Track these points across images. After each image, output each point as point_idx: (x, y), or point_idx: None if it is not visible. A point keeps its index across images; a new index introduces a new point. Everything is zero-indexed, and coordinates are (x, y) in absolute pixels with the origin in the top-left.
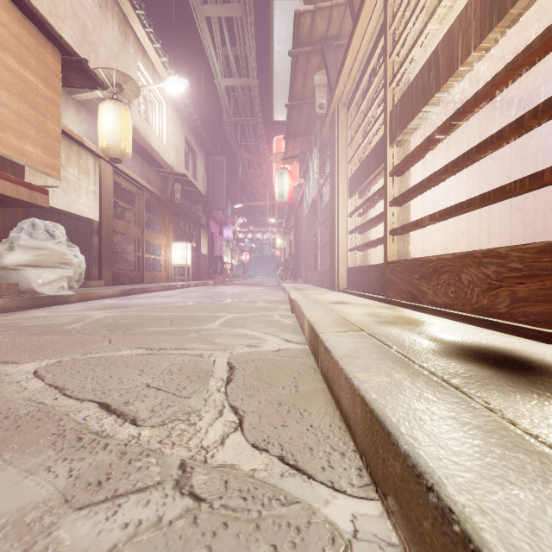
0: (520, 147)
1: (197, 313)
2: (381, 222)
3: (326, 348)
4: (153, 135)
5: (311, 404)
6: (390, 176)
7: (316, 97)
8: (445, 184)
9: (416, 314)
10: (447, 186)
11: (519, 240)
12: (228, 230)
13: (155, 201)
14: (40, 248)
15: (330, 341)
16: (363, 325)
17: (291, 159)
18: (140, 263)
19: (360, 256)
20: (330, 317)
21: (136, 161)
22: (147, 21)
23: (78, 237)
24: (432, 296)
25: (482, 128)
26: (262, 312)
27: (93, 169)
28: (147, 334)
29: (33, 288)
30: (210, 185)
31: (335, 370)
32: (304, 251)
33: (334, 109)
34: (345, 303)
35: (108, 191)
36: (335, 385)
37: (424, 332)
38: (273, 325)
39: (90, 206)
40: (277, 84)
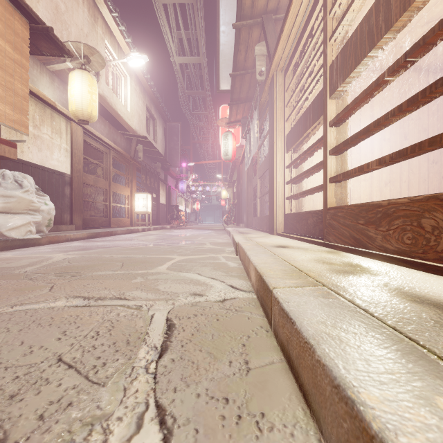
0: (436, 108)
1: (150, 255)
2: (314, 174)
3: (285, 313)
4: (118, 104)
5: (271, 401)
6: (330, 126)
7: (256, 65)
8: (370, 140)
9: (365, 260)
10: (372, 142)
11: (436, 189)
12: (183, 184)
13: (121, 159)
14: (8, 196)
15: (289, 302)
16: (319, 276)
17: (234, 123)
18: (107, 210)
19: (296, 204)
20: (279, 265)
21: (104, 125)
22: (113, 7)
23: (51, 188)
24: (381, 241)
25: (403, 91)
26: (209, 254)
27: (65, 130)
28: (94, 279)
29: (1, 232)
30: (167, 146)
31: (306, 354)
32: (245, 200)
33: (272, 75)
34: (287, 247)
35: (78, 149)
36: (304, 375)
37: (397, 287)
38: (219, 268)
39: (63, 161)
40: (222, 59)
